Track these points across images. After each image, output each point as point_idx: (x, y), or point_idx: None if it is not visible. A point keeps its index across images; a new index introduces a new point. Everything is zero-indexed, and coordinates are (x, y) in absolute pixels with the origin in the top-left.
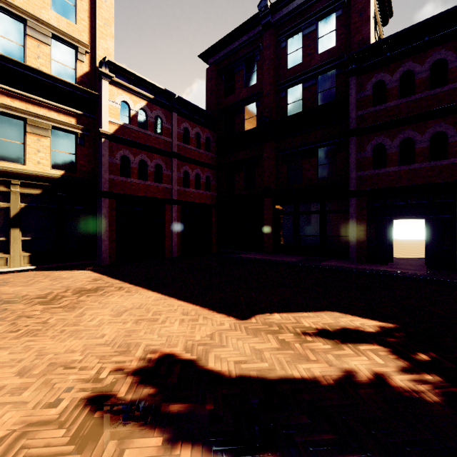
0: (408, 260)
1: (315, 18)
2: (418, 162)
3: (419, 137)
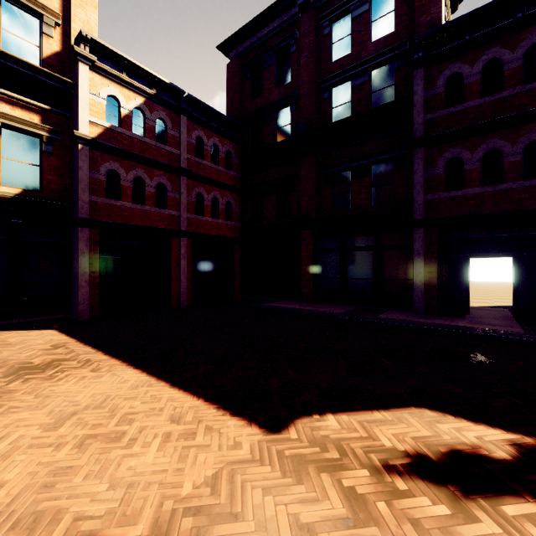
0: (486, 310)
1: None
2: (508, 181)
3: (509, 148)
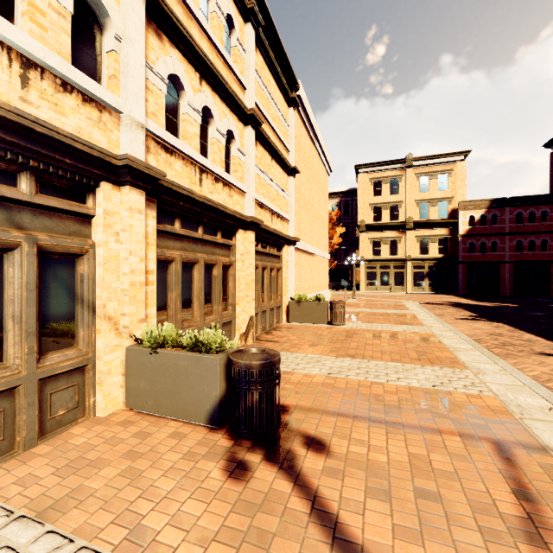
0: None
1: None
2: None
3: None
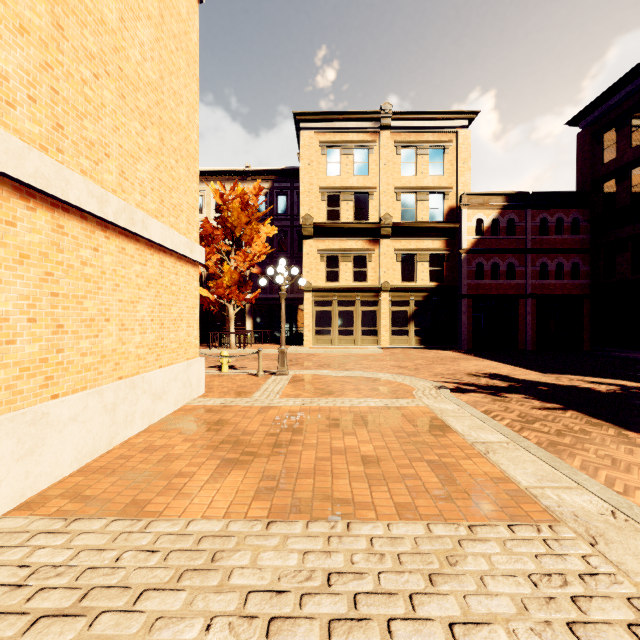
0: None
1: None
2: None
3: None
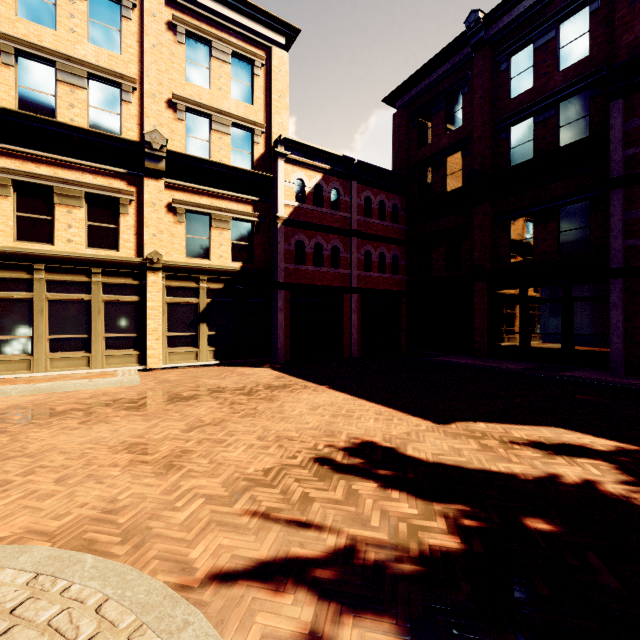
0: None
1: (555, 21)
2: None
3: None
